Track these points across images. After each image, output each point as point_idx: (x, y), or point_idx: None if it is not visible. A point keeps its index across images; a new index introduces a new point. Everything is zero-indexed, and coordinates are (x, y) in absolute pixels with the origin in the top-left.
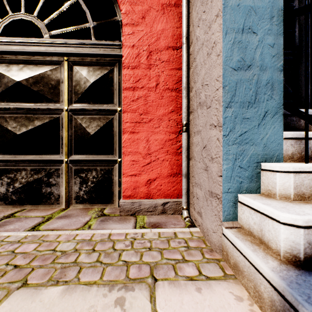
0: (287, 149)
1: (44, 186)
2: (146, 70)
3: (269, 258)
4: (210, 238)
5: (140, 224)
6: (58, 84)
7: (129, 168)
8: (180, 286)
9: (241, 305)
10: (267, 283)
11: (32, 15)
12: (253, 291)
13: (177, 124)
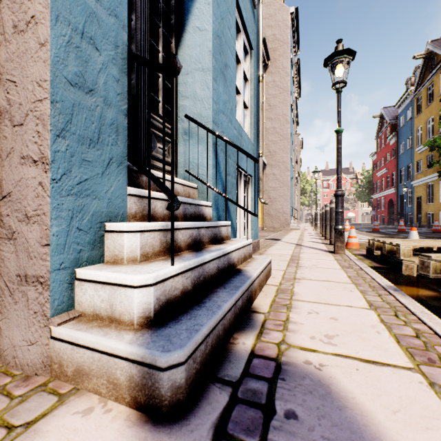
0: (132, 207)
1: None
2: None
3: (124, 333)
4: (22, 358)
5: None
6: None
7: None
8: None
9: (93, 417)
10: (125, 362)
11: None
12: (107, 386)
13: None
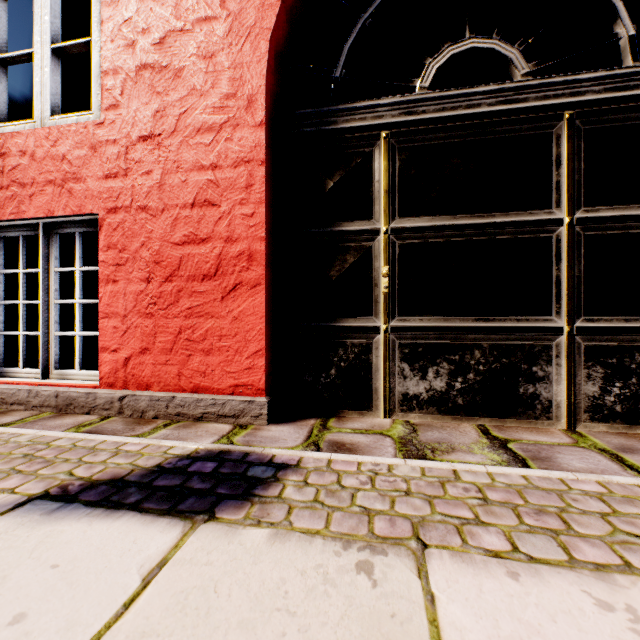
0: None
1: (521, 382)
2: None
3: None
4: None
5: None
6: (548, 169)
7: None
8: None
9: None
10: None
11: (493, 37)
12: None
13: None
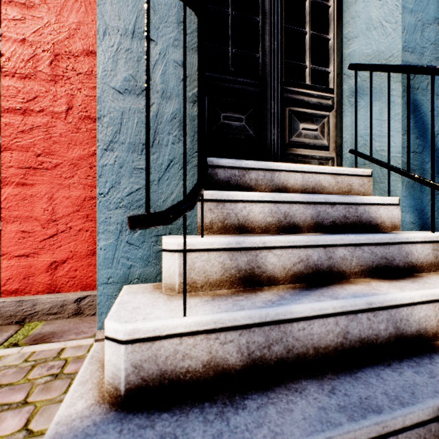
0: (204, 216)
1: None
2: (49, 83)
3: (89, 394)
4: None
5: (14, 340)
6: None
7: (15, 245)
8: None
9: None
10: None
11: None
12: None
13: None
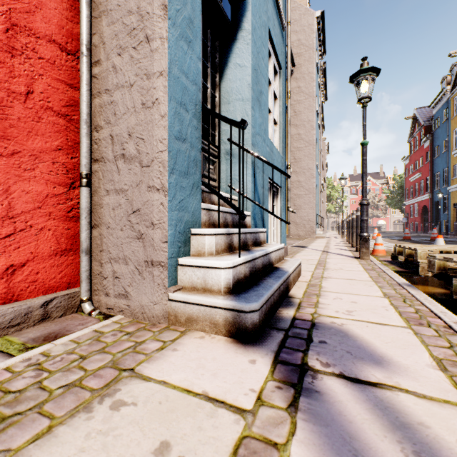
0: (203, 217)
1: None
2: (5, 54)
3: (217, 296)
4: (149, 313)
5: (17, 348)
6: None
7: None
8: (159, 357)
9: (206, 339)
10: (222, 310)
11: None
12: (209, 326)
13: (67, 171)
